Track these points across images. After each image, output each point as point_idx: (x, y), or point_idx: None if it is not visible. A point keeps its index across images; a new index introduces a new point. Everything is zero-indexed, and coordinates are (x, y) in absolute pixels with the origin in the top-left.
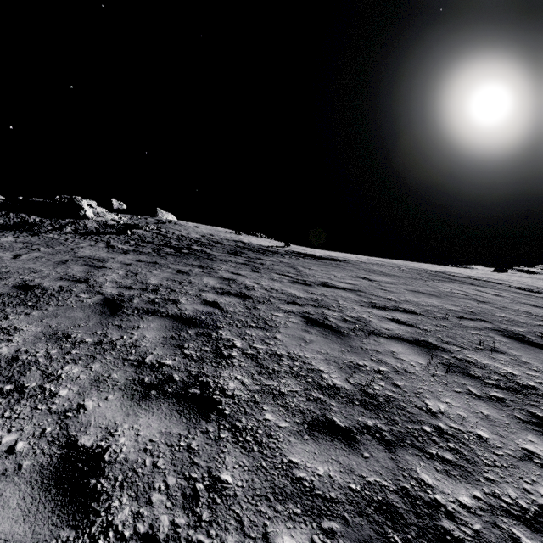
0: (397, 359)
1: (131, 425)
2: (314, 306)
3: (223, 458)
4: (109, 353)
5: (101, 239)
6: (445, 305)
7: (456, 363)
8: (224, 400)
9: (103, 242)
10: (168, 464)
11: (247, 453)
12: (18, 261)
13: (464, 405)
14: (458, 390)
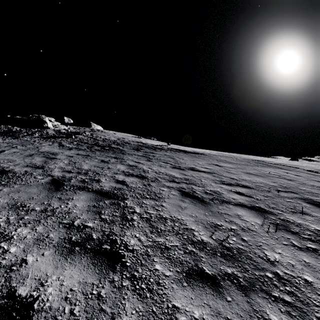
0: (242, 220)
1: (57, 276)
2: (186, 183)
3: (124, 304)
4: (50, 218)
5: (56, 141)
6: (267, 182)
7: (280, 222)
8: (126, 253)
9: (57, 142)
10: (82, 311)
11: (142, 299)
12: (1, 155)
13: (291, 254)
14: (285, 243)
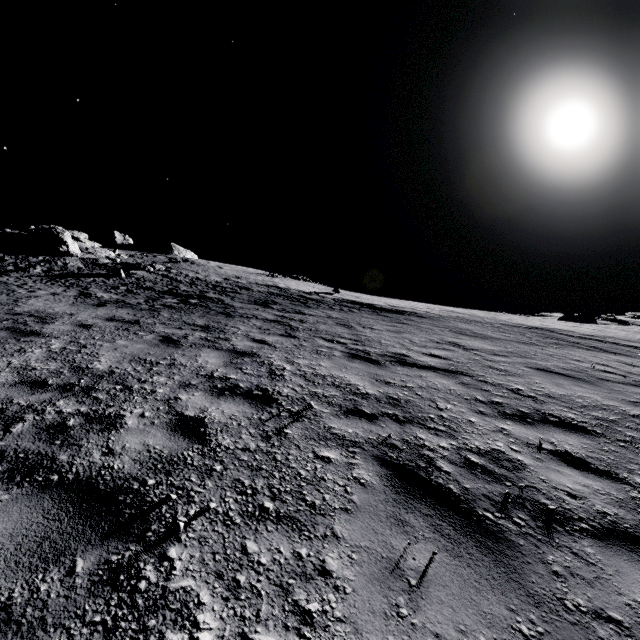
0: None
1: None
2: (397, 421)
3: None
4: None
5: (78, 284)
6: (618, 405)
7: None
8: None
9: (77, 288)
10: None
11: None
12: None
13: None
14: None
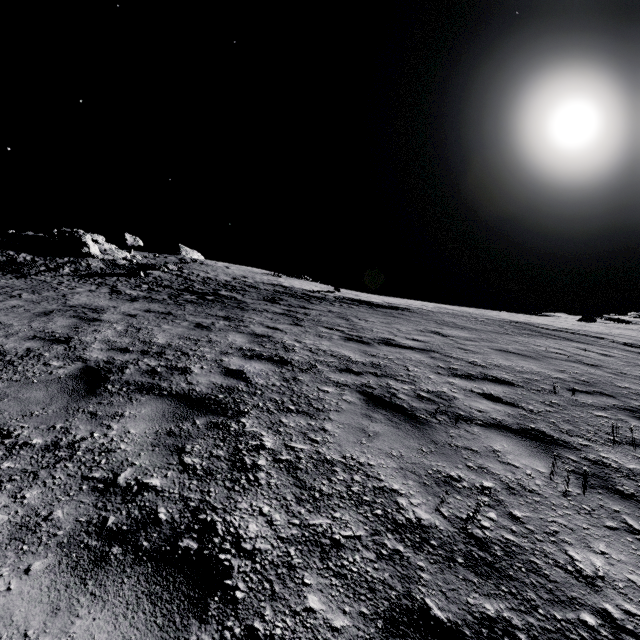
0: (505, 464)
1: (54, 639)
2: (376, 375)
3: None
4: (62, 466)
5: (106, 283)
6: (547, 372)
7: (590, 469)
8: (237, 563)
9: (107, 286)
10: None
11: None
12: None
13: (631, 557)
14: (611, 525)
